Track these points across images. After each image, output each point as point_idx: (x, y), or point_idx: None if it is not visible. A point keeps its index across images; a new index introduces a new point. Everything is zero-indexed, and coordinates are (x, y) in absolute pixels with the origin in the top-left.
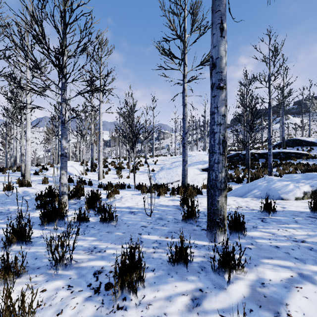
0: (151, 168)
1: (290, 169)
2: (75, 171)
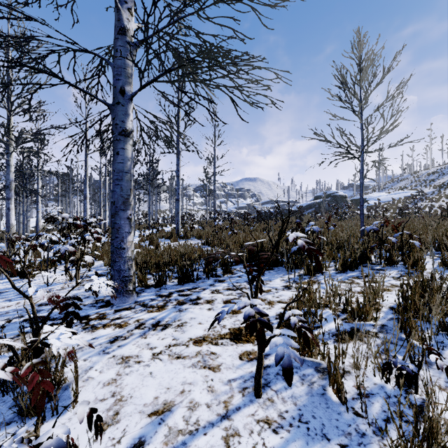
0: None
1: None
2: None
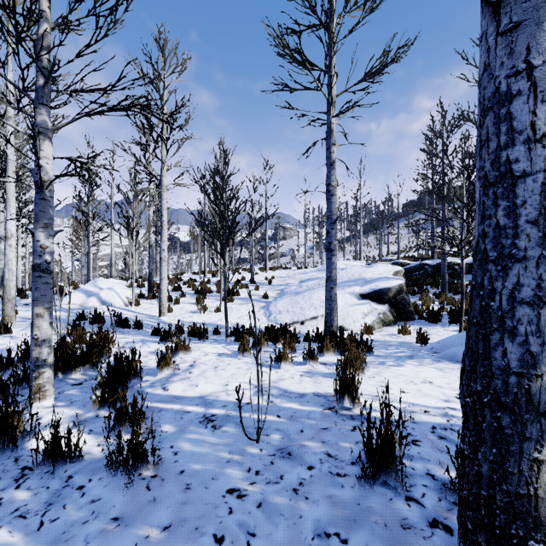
0: (262, 291)
1: None
2: (116, 298)
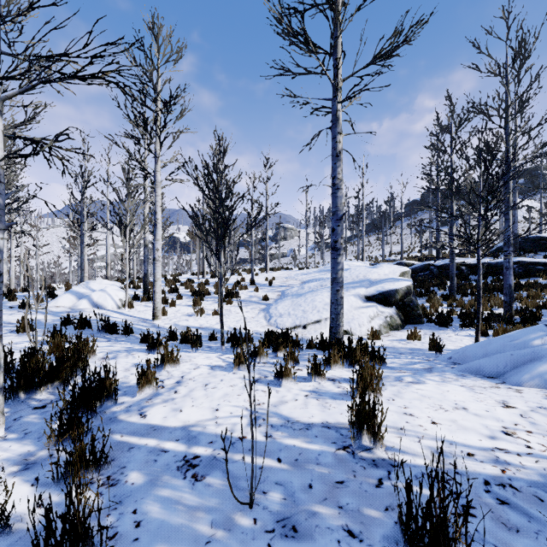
0: (262, 293)
1: (544, 297)
2: (108, 300)
